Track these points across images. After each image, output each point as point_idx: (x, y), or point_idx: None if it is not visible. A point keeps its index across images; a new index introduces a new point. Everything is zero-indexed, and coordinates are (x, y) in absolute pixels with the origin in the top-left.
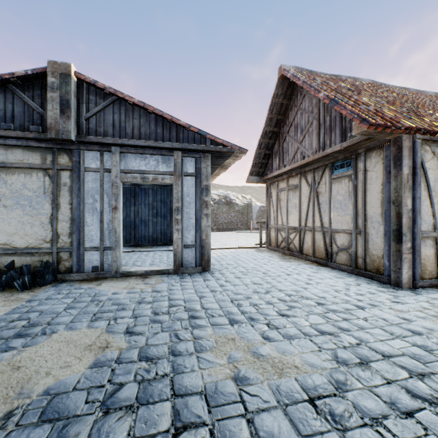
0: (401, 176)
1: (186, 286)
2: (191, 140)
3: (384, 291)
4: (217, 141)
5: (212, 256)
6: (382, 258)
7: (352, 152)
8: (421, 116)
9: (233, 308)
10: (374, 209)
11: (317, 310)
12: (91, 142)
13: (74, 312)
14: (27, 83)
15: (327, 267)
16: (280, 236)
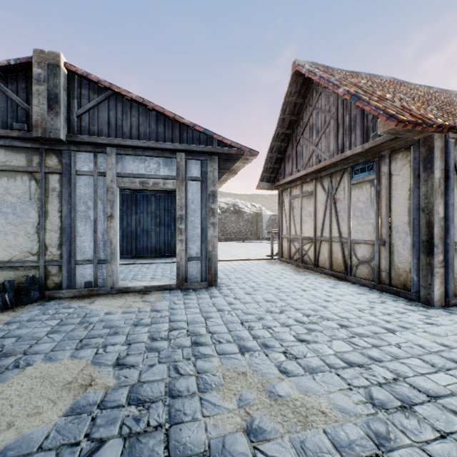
0: (432, 181)
1: (190, 304)
2: (197, 141)
3: (414, 309)
4: (225, 142)
5: (219, 269)
6: (409, 272)
7: (375, 154)
8: (451, 114)
9: (243, 332)
10: (400, 218)
11: (341, 334)
12: (83, 141)
13: (58, 337)
14: (10, 74)
15: (346, 281)
16: (294, 247)
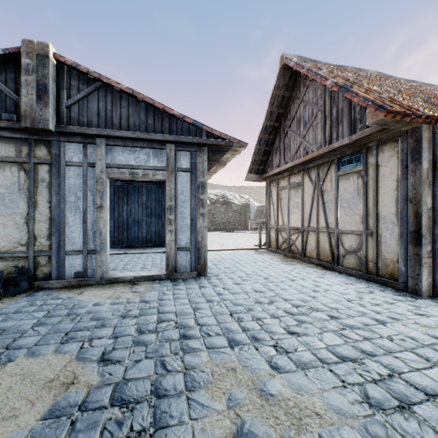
0: (420, 171)
1: (179, 295)
2: (186, 132)
3: (402, 300)
4: (214, 133)
5: (209, 258)
6: (397, 262)
7: (362, 145)
8: (437, 106)
9: (232, 324)
10: (388, 208)
11: (332, 326)
12: (72, 132)
13: (43, 330)
14: None
15: (333, 271)
16: (281, 237)
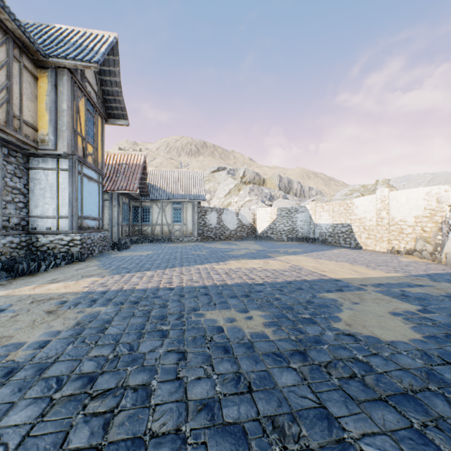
0: None
1: None
2: None
3: None
4: None
5: None
6: None
7: None
8: None
9: (249, 366)
10: None
11: (123, 359)
12: None
13: None
14: None
15: None
16: None
